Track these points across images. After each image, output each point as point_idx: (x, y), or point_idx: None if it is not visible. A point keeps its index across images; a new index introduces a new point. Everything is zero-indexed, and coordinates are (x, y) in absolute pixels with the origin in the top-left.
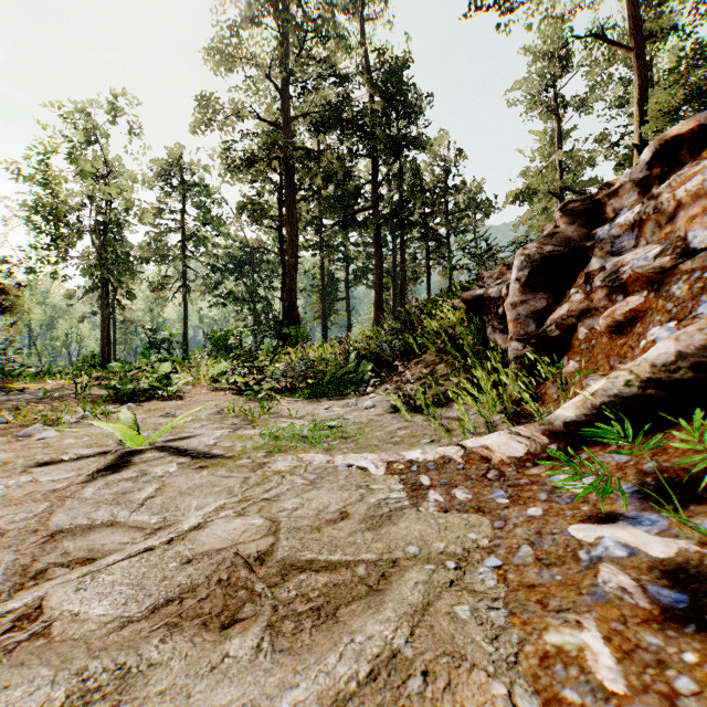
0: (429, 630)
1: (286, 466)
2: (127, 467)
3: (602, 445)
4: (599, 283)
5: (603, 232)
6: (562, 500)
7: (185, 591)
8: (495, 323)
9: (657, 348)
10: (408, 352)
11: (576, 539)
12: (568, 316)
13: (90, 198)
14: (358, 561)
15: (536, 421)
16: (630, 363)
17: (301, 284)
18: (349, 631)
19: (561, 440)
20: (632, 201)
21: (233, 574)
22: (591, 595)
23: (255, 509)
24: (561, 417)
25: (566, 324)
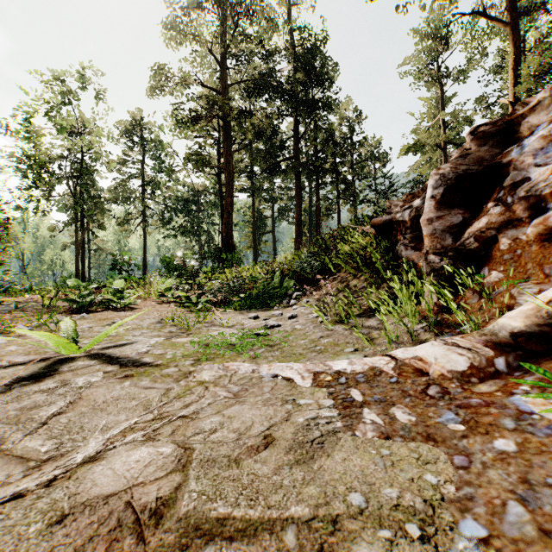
0: None
1: (211, 376)
2: (52, 376)
3: None
4: (522, 193)
5: (521, 147)
6: (538, 431)
7: None
8: (406, 241)
9: None
10: (324, 271)
11: None
12: (487, 228)
13: (68, 151)
14: (286, 520)
15: (463, 331)
16: None
17: (236, 220)
18: None
19: (509, 352)
20: (551, 115)
21: (113, 546)
22: None
23: (168, 431)
24: (507, 326)
25: (485, 236)
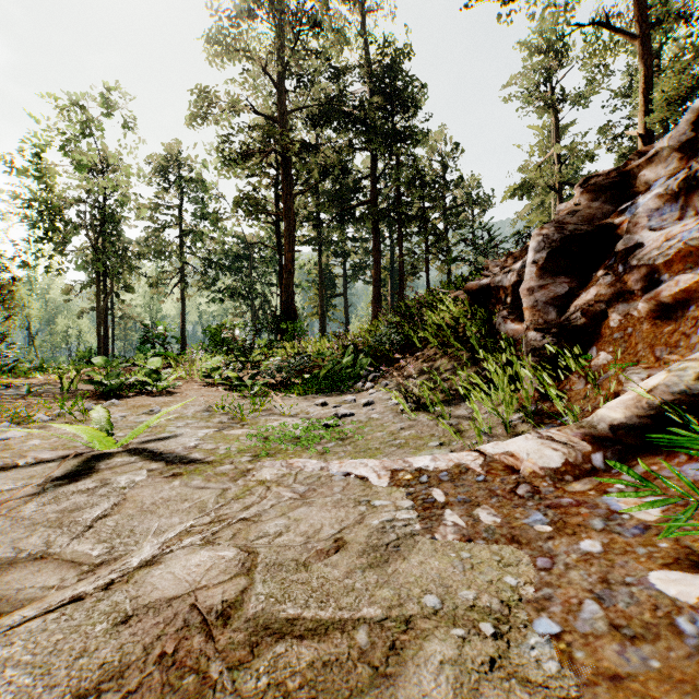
0: None
1: (273, 474)
2: (88, 475)
3: (664, 455)
4: (635, 262)
5: (636, 206)
6: (627, 531)
7: (106, 676)
8: (505, 312)
9: None
10: (408, 347)
11: (666, 597)
12: (596, 301)
13: (87, 193)
14: (357, 620)
15: (564, 422)
16: (698, 352)
17: (298, 279)
18: None
19: (608, 447)
20: (670, 169)
21: (183, 644)
22: None
23: (229, 534)
24: (606, 418)
25: (593, 310)
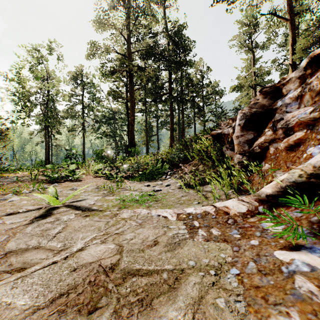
0: (203, 314)
1: (127, 215)
2: (50, 216)
3: (286, 207)
4: (280, 126)
5: (281, 101)
6: (268, 236)
7: (70, 288)
8: (227, 145)
9: (316, 158)
10: (185, 159)
11: (279, 259)
12: (264, 142)
13: (40, 89)
14: (163, 270)
15: (250, 193)
16: (300, 166)
17: (136, 128)
18: (159, 315)
19: (265, 204)
20: (295, 86)
21: (97, 278)
22: (292, 295)
23: (111, 239)
24: (264, 192)
25: (263, 146)
